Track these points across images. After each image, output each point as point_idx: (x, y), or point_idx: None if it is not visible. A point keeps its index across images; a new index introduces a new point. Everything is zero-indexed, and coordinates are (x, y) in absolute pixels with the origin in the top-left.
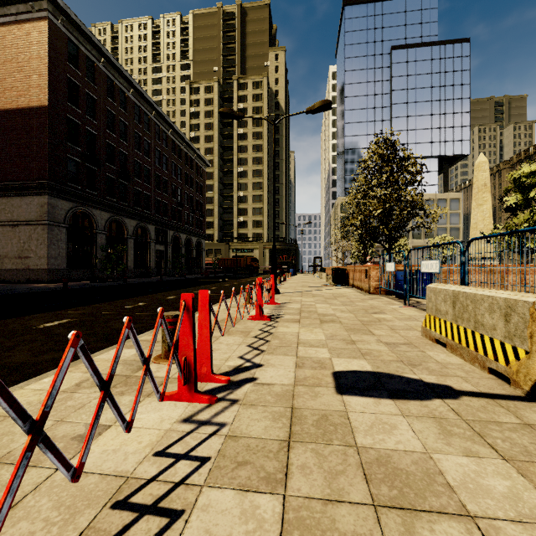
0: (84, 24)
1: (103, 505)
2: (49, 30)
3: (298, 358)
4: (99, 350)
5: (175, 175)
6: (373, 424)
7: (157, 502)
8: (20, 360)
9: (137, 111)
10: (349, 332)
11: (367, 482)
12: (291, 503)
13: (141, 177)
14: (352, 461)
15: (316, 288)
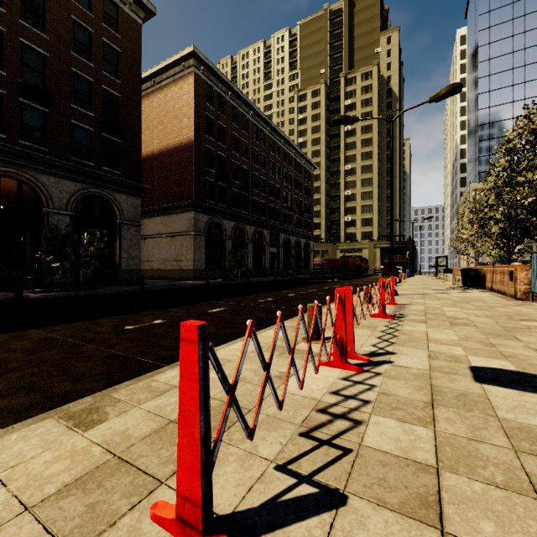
0: (217, 68)
1: (311, 409)
2: (194, 81)
3: (430, 351)
4: (257, 330)
5: (286, 182)
6: (515, 407)
7: (343, 415)
8: (212, 331)
9: (255, 130)
10: (487, 336)
11: (507, 437)
12: (441, 434)
13: (258, 188)
14: (493, 424)
15: (441, 291)
